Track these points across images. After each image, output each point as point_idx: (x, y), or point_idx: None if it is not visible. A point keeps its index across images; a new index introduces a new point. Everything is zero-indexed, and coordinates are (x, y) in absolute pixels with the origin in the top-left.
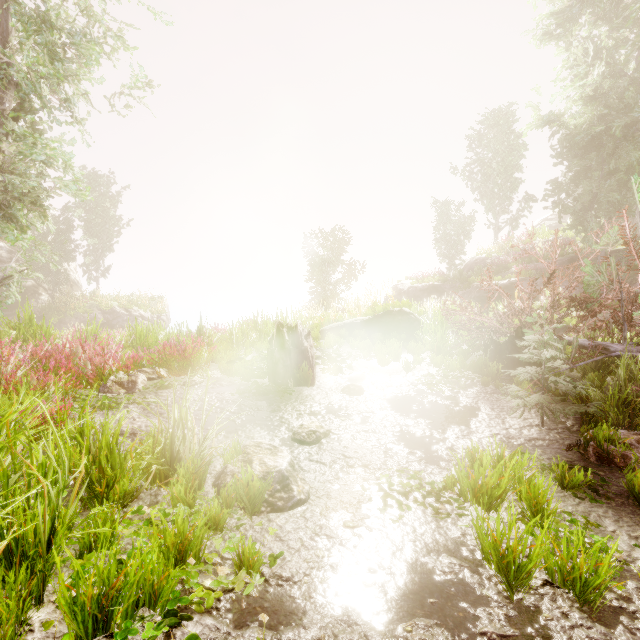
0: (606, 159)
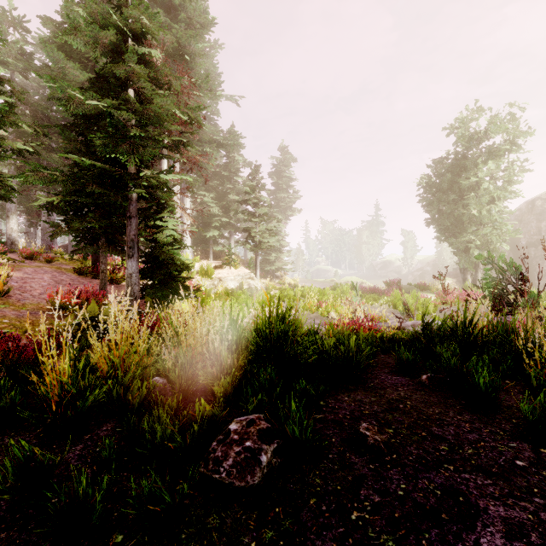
0: None
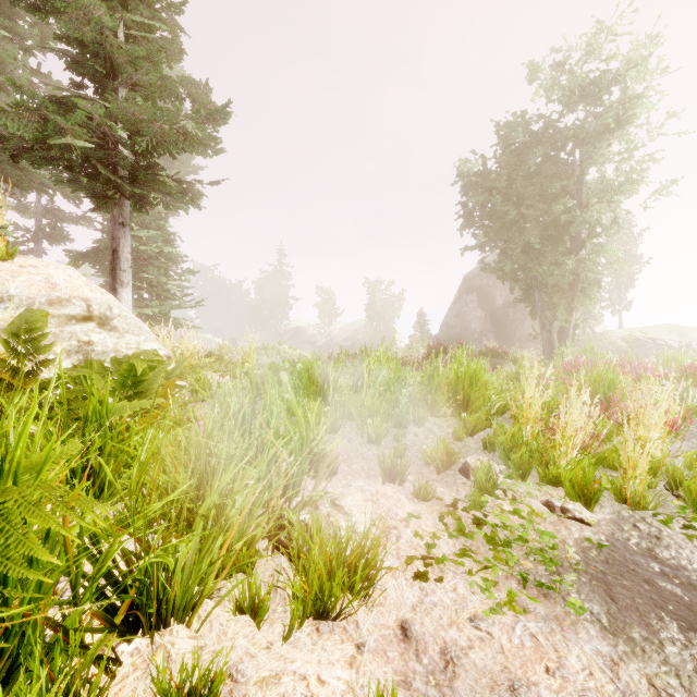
0: None
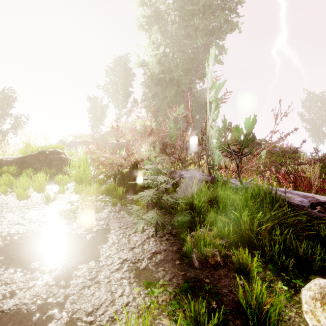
0: (163, 91)
